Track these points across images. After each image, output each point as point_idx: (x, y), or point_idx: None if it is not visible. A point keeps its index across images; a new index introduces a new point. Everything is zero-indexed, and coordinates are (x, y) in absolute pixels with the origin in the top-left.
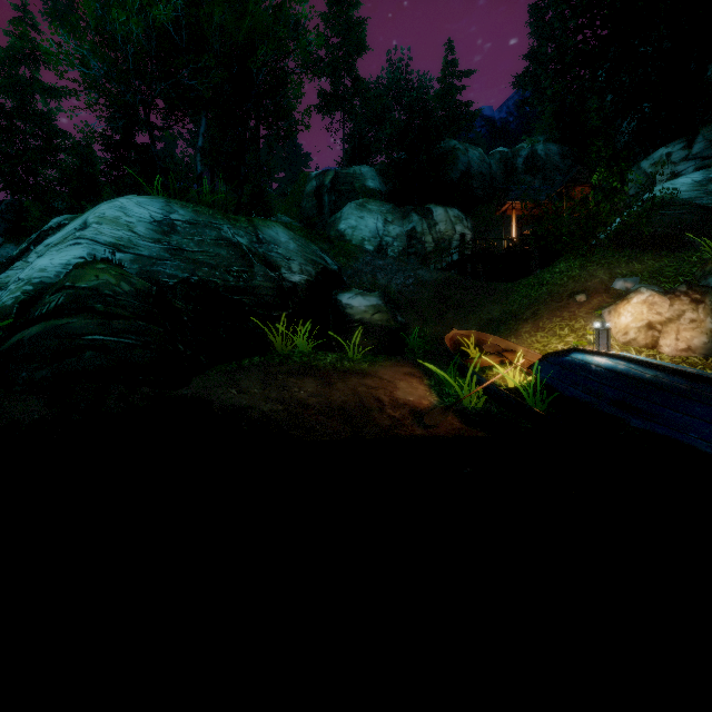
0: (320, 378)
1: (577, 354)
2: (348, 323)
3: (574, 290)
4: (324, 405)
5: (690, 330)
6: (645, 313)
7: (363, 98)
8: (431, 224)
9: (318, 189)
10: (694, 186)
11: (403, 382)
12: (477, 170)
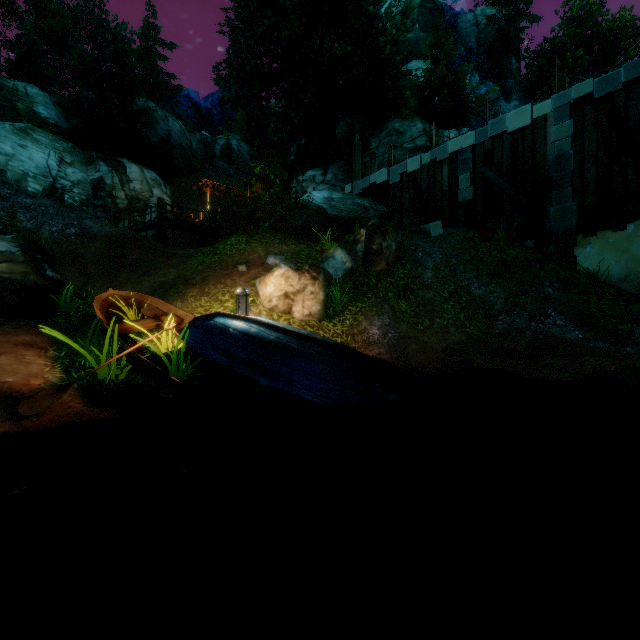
0: None
1: (221, 318)
2: None
3: (239, 261)
4: None
5: (311, 300)
6: (283, 284)
7: (32, 2)
8: (124, 179)
9: None
10: (324, 200)
11: (6, 355)
12: (178, 142)
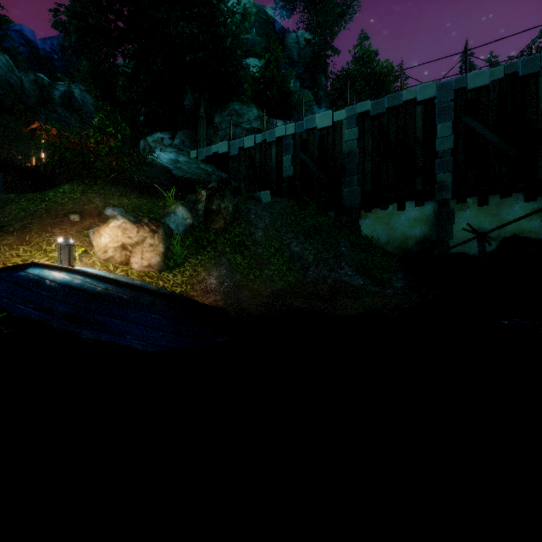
0: None
1: (36, 269)
2: None
3: (72, 210)
4: None
5: (150, 252)
6: (120, 236)
7: None
8: None
9: None
10: (171, 161)
11: None
12: (4, 77)
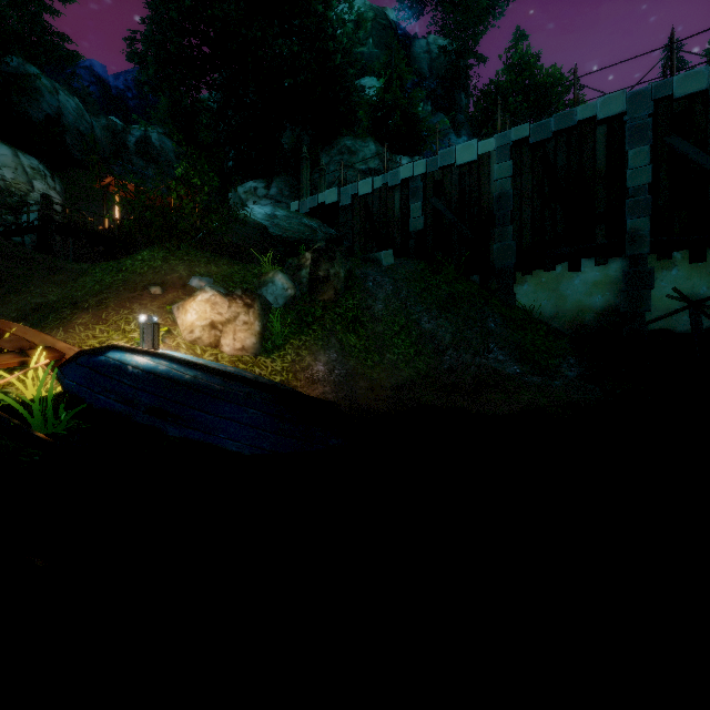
0: None
1: (116, 352)
2: None
3: (152, 282)
4: None
5: (244, 332)
6: (209, 312)
7: None
8: None
9: None
10: (267, 216)
11: None
12: (74, 124)
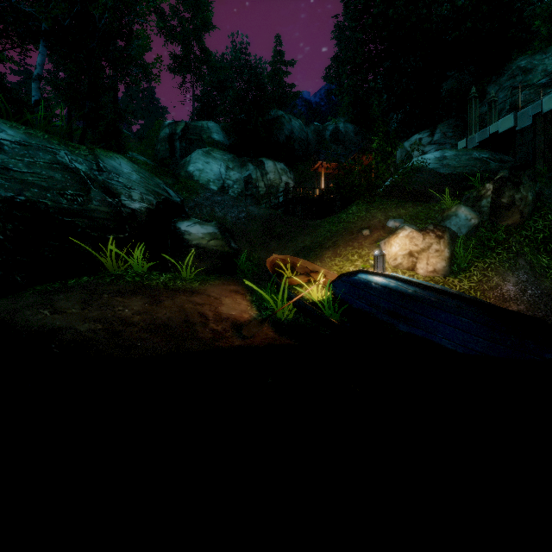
0: (149, 297)
1: (362, 274)
2: (186, 247)
3: (362, 227)
4: (148, 322)
5: (435, 258)
6: (408, 244)
7: (210, 66)
8: (263, 173)
9: (171, 136)
10: (435, 160)
11: (228, 298)
12: (298, 136)
